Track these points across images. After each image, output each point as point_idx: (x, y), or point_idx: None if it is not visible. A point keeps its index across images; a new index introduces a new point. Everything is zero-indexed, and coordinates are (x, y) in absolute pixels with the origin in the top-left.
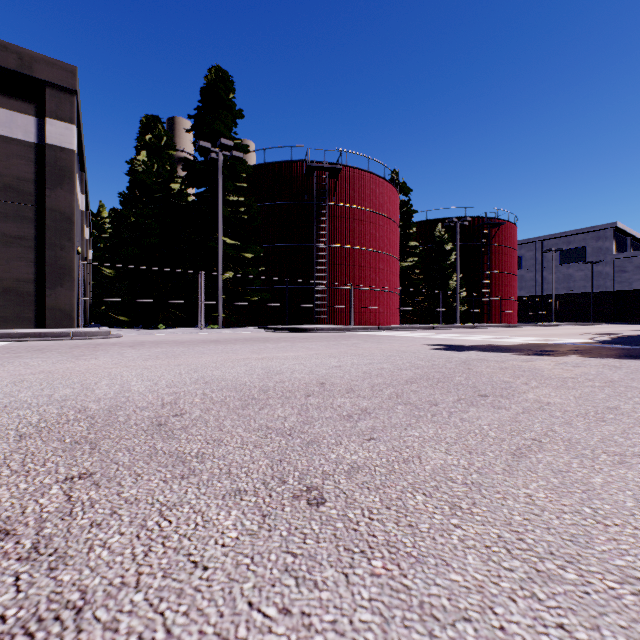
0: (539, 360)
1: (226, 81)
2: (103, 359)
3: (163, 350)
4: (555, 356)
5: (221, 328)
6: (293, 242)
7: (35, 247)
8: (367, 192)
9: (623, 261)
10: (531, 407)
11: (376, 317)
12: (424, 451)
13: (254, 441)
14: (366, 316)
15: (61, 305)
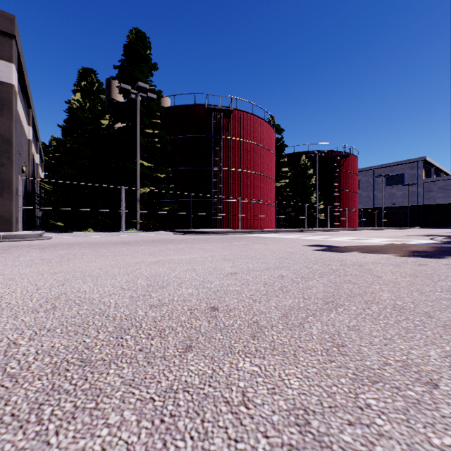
0: (431, 263)
1: (144, 40)
2: None
3: (66, 252)
4: (437, 258)
5: (139, 231)
6: (196, 166)
7: None
8: (252, 129)
9: (430, 184)
10: None
11: (258, 223)
12: None
13: None
14: (251, 222)
15: (1, 212)
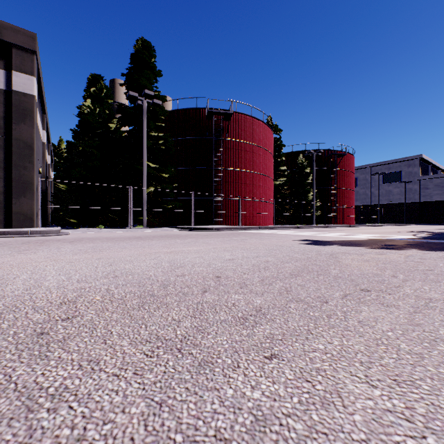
0: (389, 253)
1: (149, 49)
2: (40, 253)
3: (94, 245)
4: (399, 249)
5: (145, 228)
6: (198, 166)
7: (4, 167)
8: (250, 131)
9: (426, 181)
10: (418, 304)
11: (257, 220)
12: (340, 380)
13: (136, 362)
14: (250, 219)
15: (24, 211)
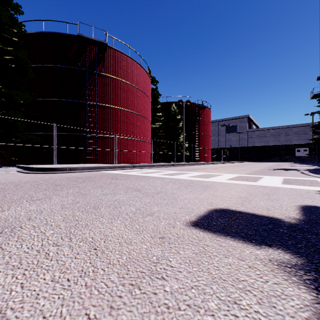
0: None
1: None
2: None
3: None
4: None
5: None
6: (68, 98)
7: None
8: (128, 71)
9: (251, 133)
10: None
11: (135, 158)
12: None
13: None
14: (128, 157)
15: None
